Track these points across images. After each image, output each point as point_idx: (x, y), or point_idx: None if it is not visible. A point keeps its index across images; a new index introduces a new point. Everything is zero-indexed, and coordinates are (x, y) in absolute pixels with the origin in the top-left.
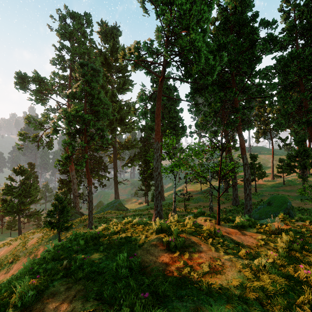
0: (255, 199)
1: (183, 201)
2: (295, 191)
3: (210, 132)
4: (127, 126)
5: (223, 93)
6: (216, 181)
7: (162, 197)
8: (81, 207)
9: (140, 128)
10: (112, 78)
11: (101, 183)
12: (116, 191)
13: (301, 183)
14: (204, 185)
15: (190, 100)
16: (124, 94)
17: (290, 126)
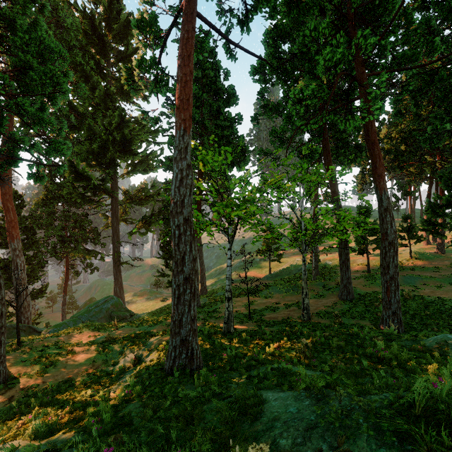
0: (376, 286)
1: (241, 294)
2: (436, 269)
3: (297, 155)
4: (138, 156)
5: (344, 37)
6: (292, 257)
7: (202, 287)
8: (40, 313)
9: (162, 161)
10: (110, 71)
11: (89, 265)
12: (117, 280)
13: (437, 256)
14: (273, 264)
15: (257, 99)
16: (133, 103)
17: (414, 163)
